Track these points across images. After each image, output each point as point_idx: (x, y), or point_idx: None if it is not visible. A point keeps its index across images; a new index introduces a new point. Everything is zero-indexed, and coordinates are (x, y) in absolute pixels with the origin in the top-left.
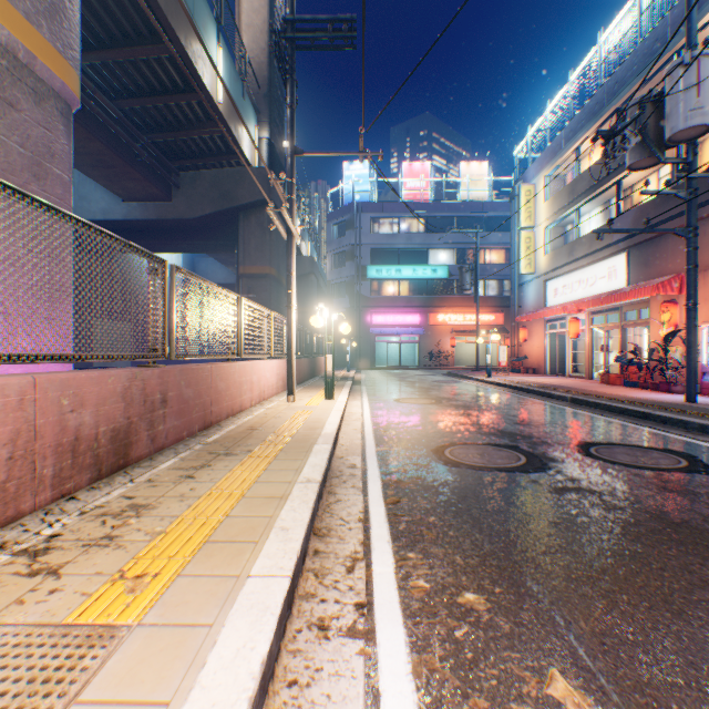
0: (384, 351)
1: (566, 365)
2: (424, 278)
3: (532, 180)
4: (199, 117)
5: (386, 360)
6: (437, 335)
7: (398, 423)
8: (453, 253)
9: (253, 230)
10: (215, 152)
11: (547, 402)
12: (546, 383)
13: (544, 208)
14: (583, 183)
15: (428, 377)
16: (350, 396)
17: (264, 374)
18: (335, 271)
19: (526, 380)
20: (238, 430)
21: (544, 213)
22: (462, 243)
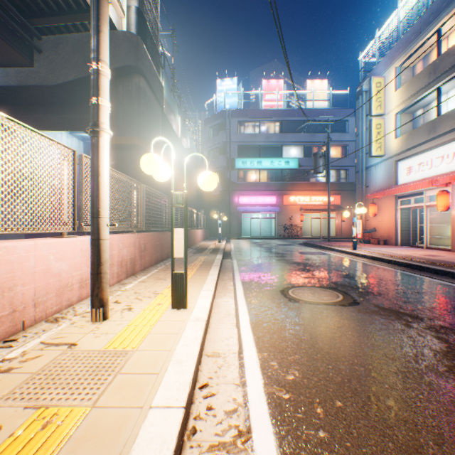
0: (248, 225)
1: (424, 237)
2: (279, 168)
3: (381, 73)
4: None
5: (249, 232)
6: (289, 212)
7: None
8: (301, 149)
9: (120, 100)
10: (74, 8)
11: None
12: (434, 259)
13: (396, 95)
14: (450, 58)
15: (290, 247)
16: (219, 281)
17: (36, 268)
18: (210, 163)
19: (399, 253)
20: None
21: (396, 99)
22: (309, 141)
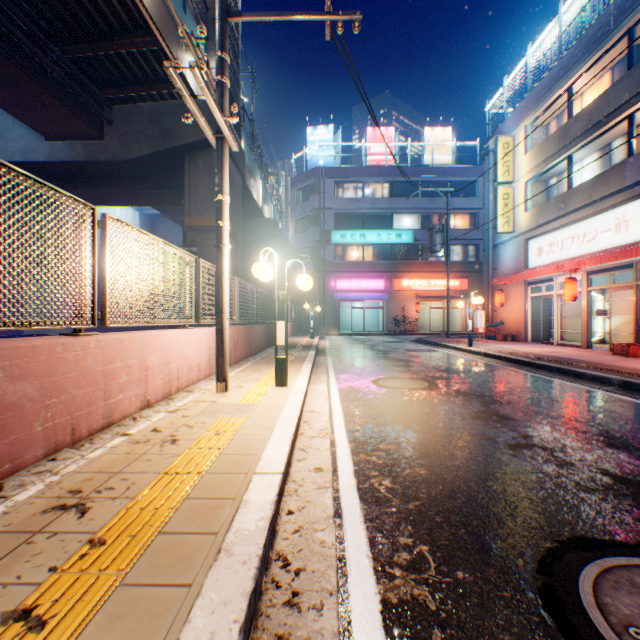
0: (348, 317)
1: (555, 331)
2: (389, 243)
3: (509, 131)
4: (124, 23)
5: (349, 326)
6: (401, 300)
7: (396, 445)
8: (418, 218)
9: (200, 176)
10: (152, 78)
11: (584, 386)
12: (549, 355)
13: (525, 160)
14: (579, 124)
15: (397, 344)
16: (313, 374)
17: (178, 351)
18: (299, 237)
19: (517, 350)
20: (17, 516)
21: (525, 165)
22: (427, 207)
